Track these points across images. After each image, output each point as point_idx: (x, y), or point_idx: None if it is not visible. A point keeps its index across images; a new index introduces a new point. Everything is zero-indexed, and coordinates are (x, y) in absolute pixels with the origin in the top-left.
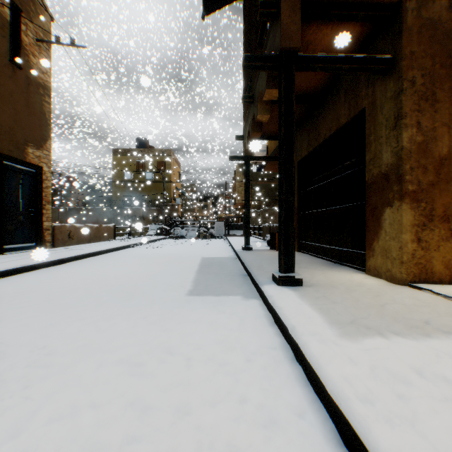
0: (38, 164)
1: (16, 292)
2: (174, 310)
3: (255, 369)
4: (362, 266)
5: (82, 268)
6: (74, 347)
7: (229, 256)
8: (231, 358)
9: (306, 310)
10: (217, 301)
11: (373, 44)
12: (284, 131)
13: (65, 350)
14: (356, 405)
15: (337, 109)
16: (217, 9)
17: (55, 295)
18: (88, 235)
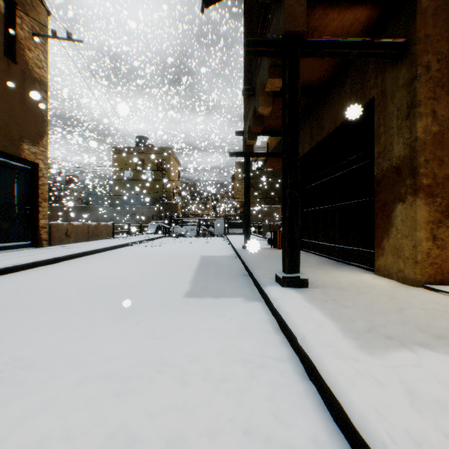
0: (34, 161)
1: (4, 293)
2: (170, 314)
3: (260, 387)
4: (370, 266)
5: (77, 267)
6: (55, 358)
7: (229, 255)
8: (232, 373)
9: (315, 316)
10: (216, 304)
11: (383, 30)
12: (289, 120)
13: (44, 362)
14: (395, 448)
15: (343, 101)
16: (217, 1)
17: (44, 297)
18: (86, 233)
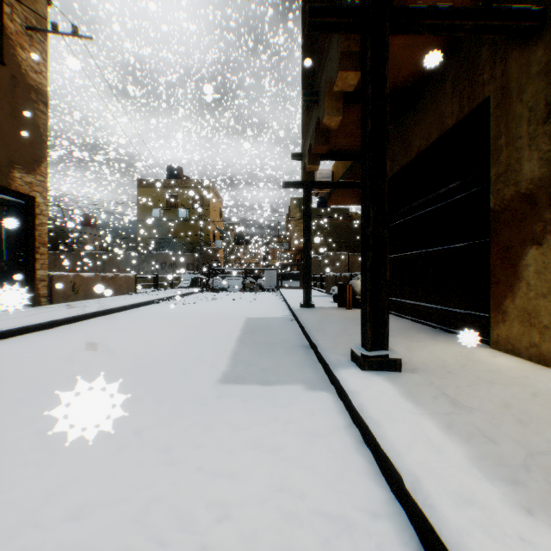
0: (29, 194)
1: None
2: (195, 414)
3: None
4: (482, 335)
5: (78, 334)
6: None
7: (283, 316)
8: (291, 549)
9: (425, 428)
10: (265, 395)
11: None
12: (372, 125)
13: None
14: None
15: (440, 106)
16: None
17: (16, 382)
18: None
